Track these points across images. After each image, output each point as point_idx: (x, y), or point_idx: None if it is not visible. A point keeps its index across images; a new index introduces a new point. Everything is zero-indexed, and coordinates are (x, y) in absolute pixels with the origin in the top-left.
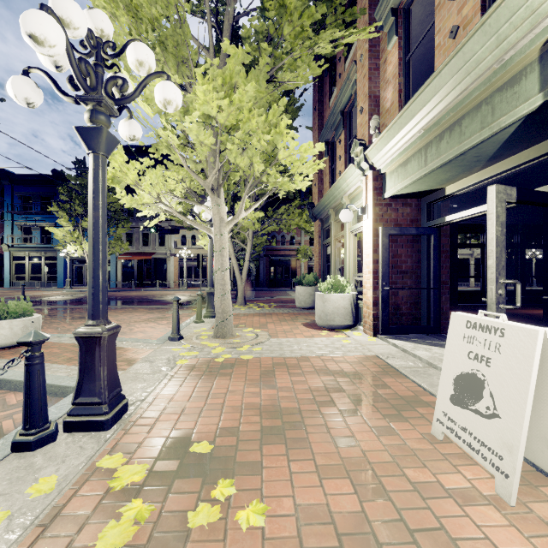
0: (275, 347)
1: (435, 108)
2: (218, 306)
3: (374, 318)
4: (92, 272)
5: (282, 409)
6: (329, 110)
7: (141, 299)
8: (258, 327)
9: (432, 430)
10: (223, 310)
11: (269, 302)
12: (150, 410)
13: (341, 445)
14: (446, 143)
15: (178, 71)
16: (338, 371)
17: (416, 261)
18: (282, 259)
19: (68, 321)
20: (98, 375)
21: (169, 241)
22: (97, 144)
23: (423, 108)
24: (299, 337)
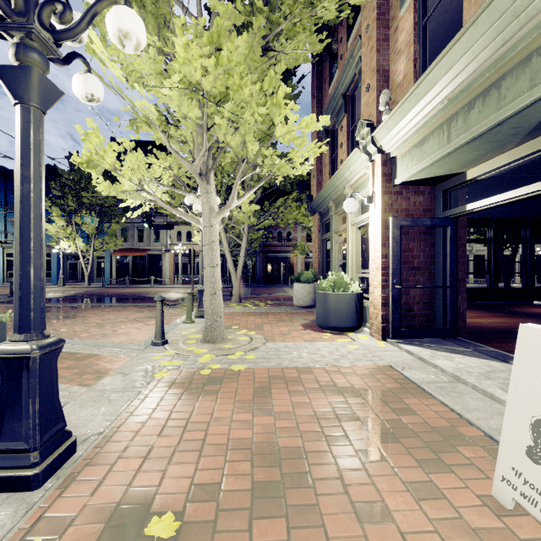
0: (271, 354)
1: (465, 69)
2: (208, 307)
3: (383, 320)
4: (18, 268)
5: (280, 448)
6: (329, 96)
7: (134, 296)
8: (252, 329)
9: (494, 491)
10: (213, 311)
11: (265, 300)
12: (106, 450)
13: (366, 518)
14: (478, 112)
15: (159, 36)
16: (347, 387)
17: (430, 256)
18: (279, 255)
19: (49, 321)
20: (25, 410)
21: (164, 237)
22: (25, 90)
23: (449, 71)
24: (298, 341)
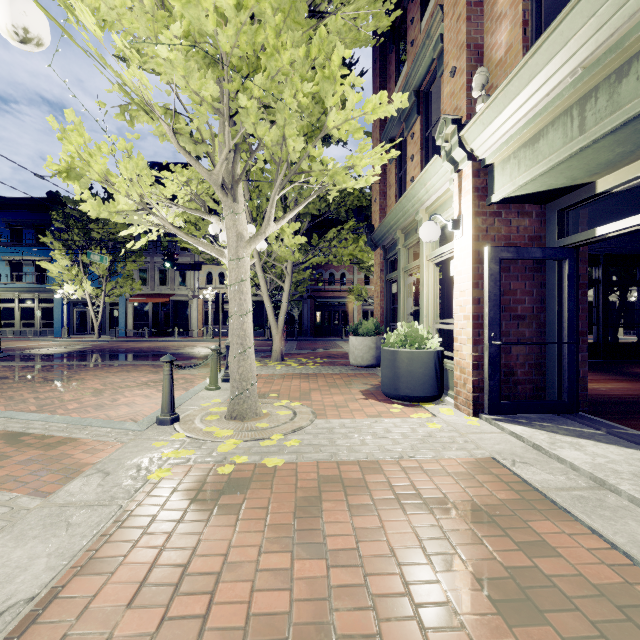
0: (322, 438)
1: (618, 13)
2: (234, 370)
3: (474, 389)
4: None
5: (338, 637)
6: None
7: (151, 352)
8: (297, 397)
9: None
10: (242, 376)
11: (314, 357)
12: None
13: None
14: (636, 80)
15: None
16: (437, 497)
17: (538, 300)
18: (331, 301)
19: (33, 386)
20: None
21: (191, 280)
22: None
23: (589, 20)
24: (358, 417)
